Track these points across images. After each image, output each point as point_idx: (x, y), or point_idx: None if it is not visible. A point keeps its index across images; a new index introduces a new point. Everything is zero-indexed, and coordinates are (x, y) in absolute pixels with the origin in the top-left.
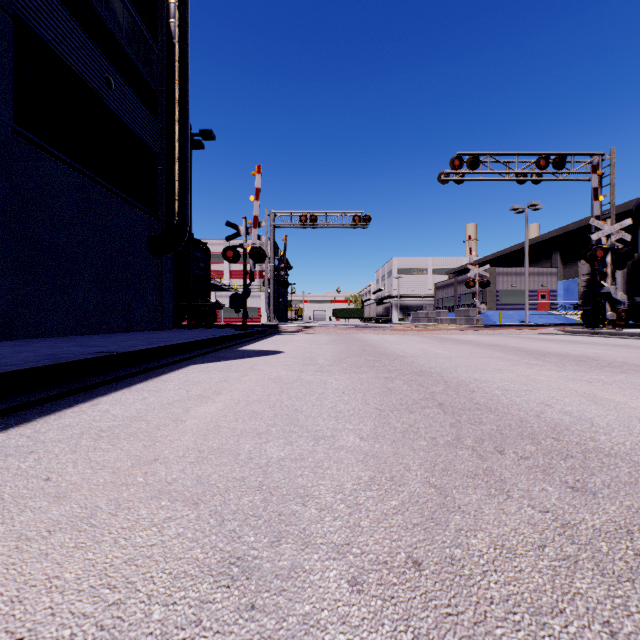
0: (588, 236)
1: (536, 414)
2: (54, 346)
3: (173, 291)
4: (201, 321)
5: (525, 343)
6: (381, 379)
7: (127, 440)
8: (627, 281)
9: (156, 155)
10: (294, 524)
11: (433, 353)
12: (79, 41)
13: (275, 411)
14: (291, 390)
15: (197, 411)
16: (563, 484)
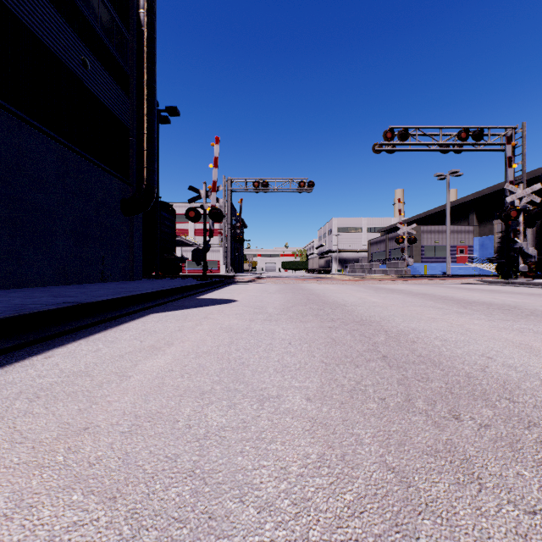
0: (500, 199)
1: (481, 368)
2: (28, 296)
3: (143, 246)
4: (167, 272)
5: (450, 292)
6: (325, 328)
7: (64, 401)
8: (536, 238)
9: (128, 128)
10: (226, 536)
11: (370, 302)
12: (58, 26)
13: (222, 365)
14: (240, 340)
15: (145, 365)
16: (539, 466)
